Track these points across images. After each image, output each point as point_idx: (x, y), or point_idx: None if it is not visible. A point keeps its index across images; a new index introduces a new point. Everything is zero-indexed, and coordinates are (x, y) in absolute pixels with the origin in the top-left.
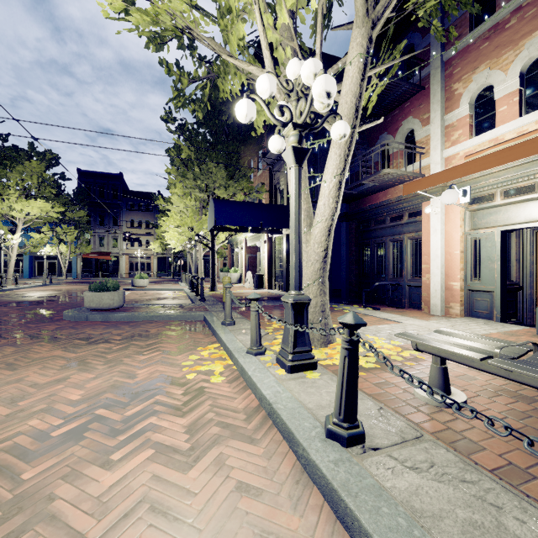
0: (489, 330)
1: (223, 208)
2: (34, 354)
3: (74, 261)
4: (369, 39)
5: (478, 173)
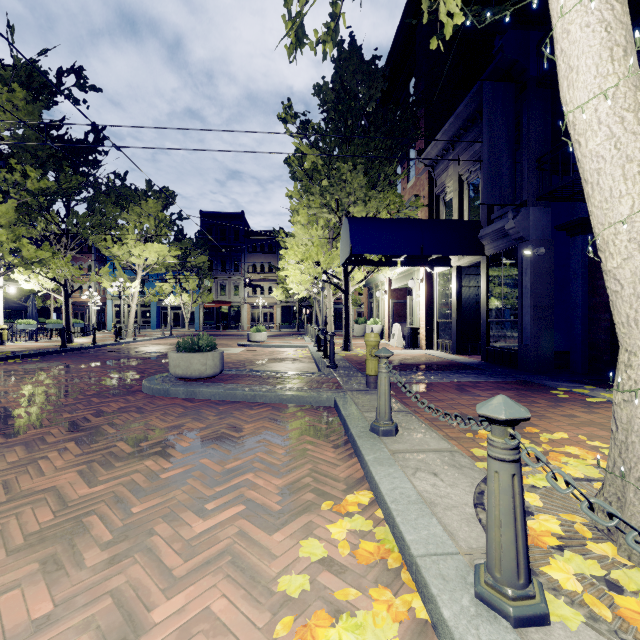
0: None
1: (362, 229)
2: (30, 476)
3: (196, 311)
4: None
5: None
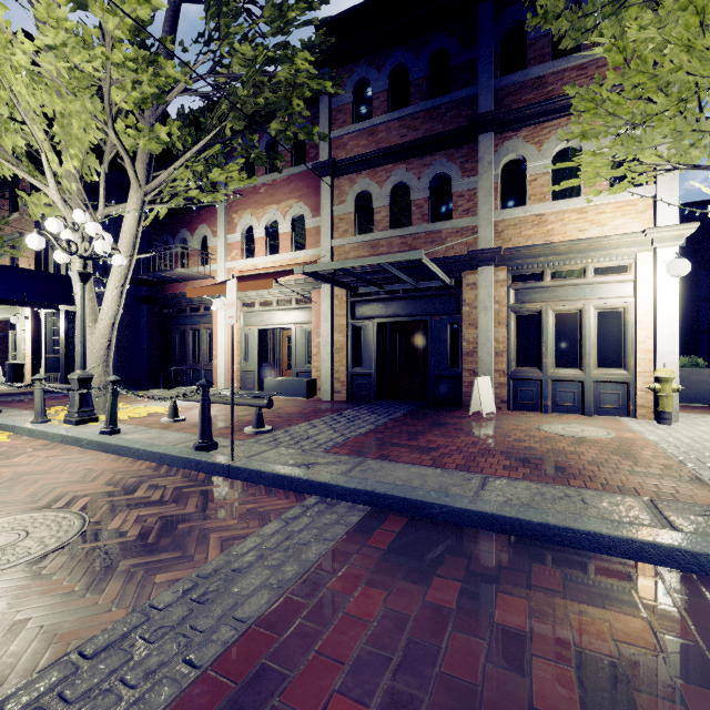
0: None
1: None
2: None
3: None
4: (143, 201)
5: None
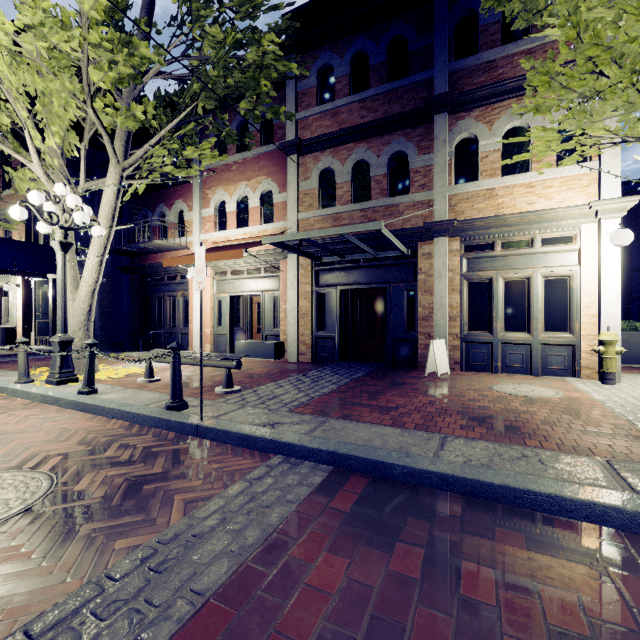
0: None
1: None
2: None
3: None
4: (121, 176)
5: None
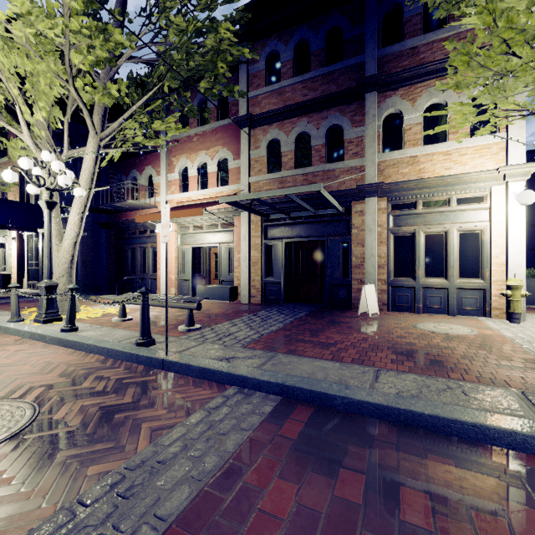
0: None
1: None
2: None
3: None
4: (99, 145)
5: None
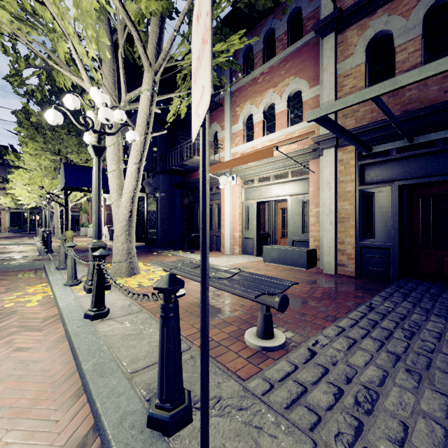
0: (244, 261)
1: (73, 172)
2: None
3: None
4: (154, 81)
5: (246, 166)
